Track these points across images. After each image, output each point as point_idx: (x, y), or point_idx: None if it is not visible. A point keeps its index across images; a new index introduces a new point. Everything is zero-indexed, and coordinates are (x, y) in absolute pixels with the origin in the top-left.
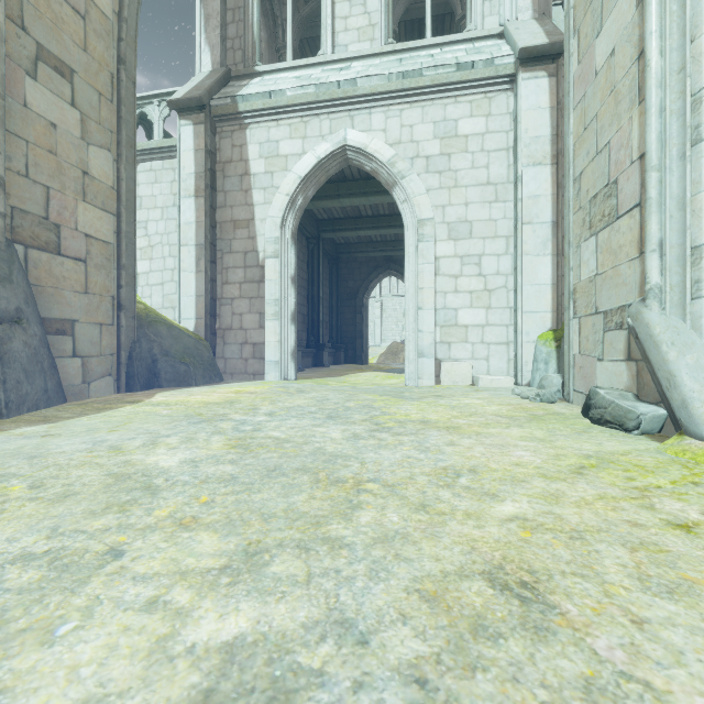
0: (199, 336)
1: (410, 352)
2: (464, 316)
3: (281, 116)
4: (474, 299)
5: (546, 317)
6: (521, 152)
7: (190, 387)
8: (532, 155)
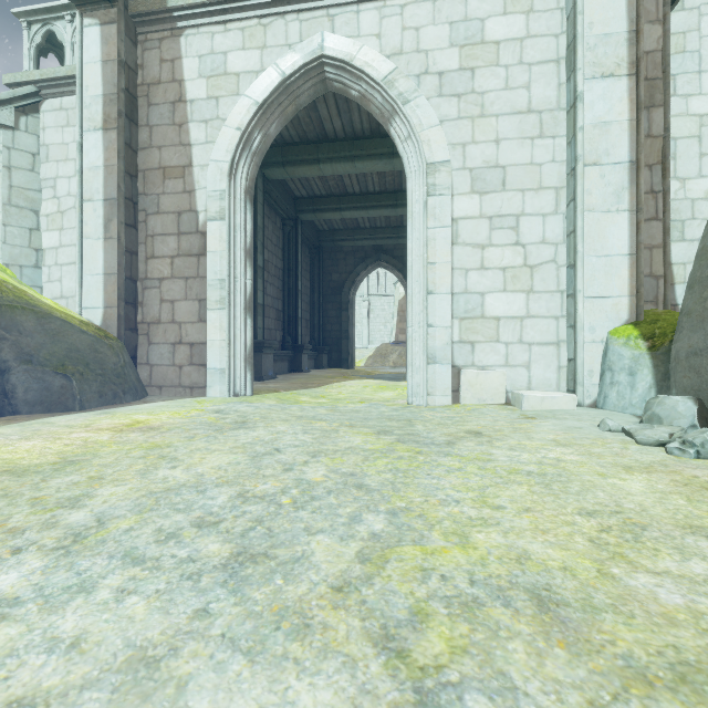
0: (107, 332)
1: (416, 356)
2: (494, 303)
3: (229, 15)
4: (509, 279)
5: (620, 304)
6: (583, 58)
7: (65, 414)
8: (600, 62)
